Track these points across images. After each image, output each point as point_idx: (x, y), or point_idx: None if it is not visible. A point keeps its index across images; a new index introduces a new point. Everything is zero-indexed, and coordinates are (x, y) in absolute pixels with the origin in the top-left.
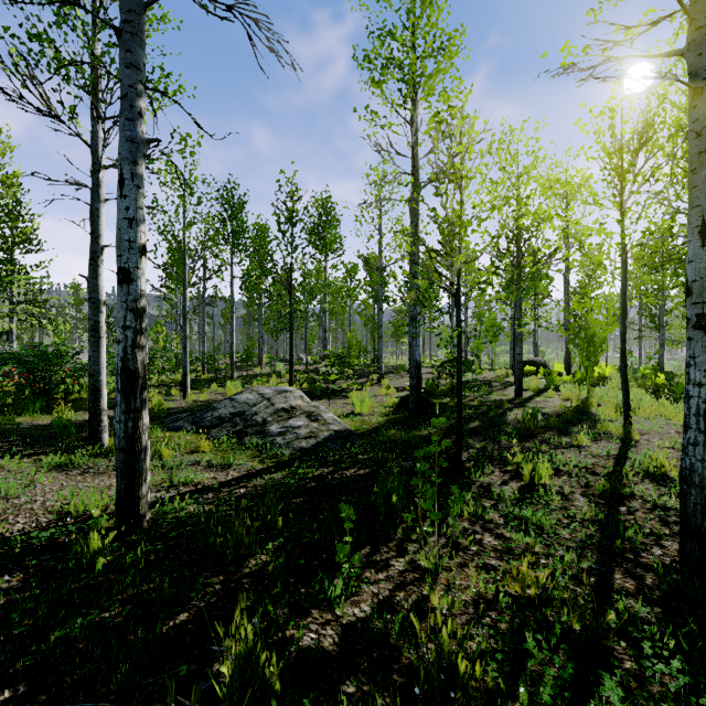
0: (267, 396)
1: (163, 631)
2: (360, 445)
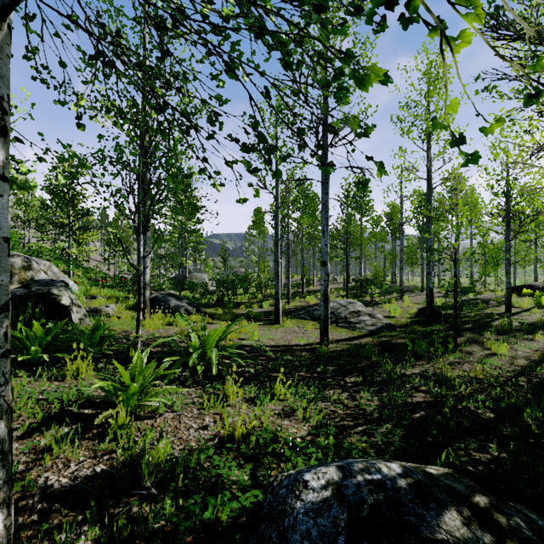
0: (343, 305)
1: (359, 366)
2: (399, 331)
